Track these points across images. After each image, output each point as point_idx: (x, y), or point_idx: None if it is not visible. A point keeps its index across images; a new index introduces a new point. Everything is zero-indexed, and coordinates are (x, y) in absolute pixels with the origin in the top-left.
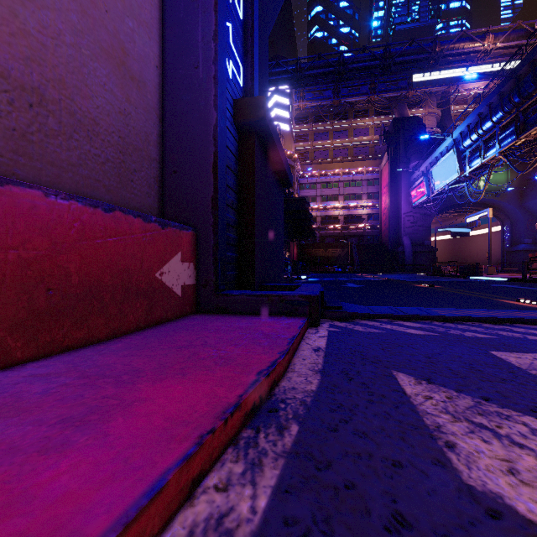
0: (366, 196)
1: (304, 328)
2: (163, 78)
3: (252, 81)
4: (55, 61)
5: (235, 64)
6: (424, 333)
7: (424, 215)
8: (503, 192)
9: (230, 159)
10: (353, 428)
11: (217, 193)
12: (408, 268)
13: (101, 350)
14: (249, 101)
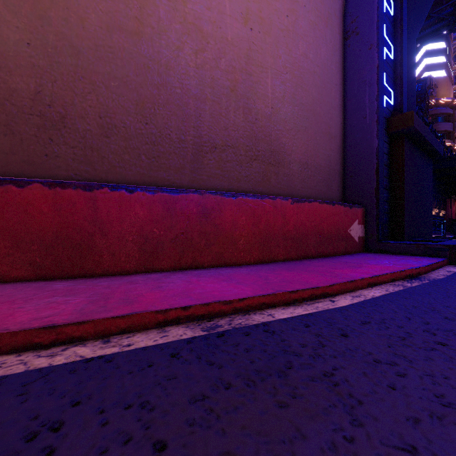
0: None
1: (442, 262)
2: (344, 128)
3: (400, 97)
4: (310, 149)
5: (387, 94)
6: None
7: None
8: None
9: (384, 158)
10: (455, 284)
11: (378, 185)
12: None
13: (336, 258)
14: (399, 117)
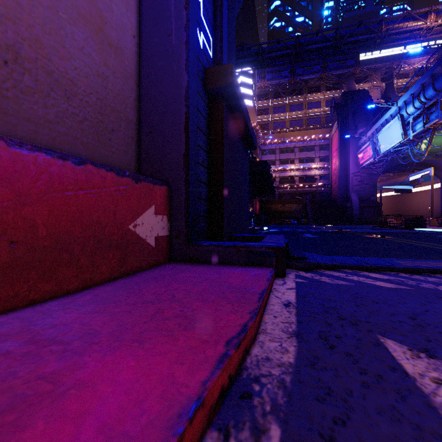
0: (318, 159)
1: (272, 280)
2: (140, 47)
3: (221, 53)
4: (32, 21)
5: (206, 36)
6: (396, 286)
7: (371, 174)
8: None
9: (201, 121)
10: (356, 437)
11: (189, 150)
12: (355, 220)
13: (67, 304)
14: (218, 68)
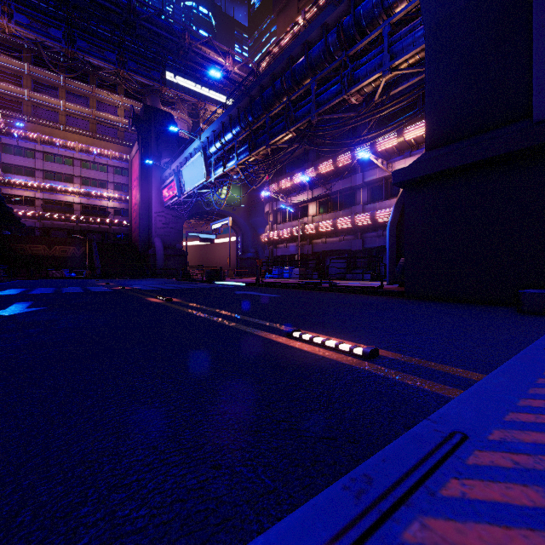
0: (113, 186)
1: None
2: None
3: None
4: None
5: None
6: None
7: (177, 217)
8: (238, 208)
9: None
10: None
11: None
12: (160, 272)
13: None
14: None
